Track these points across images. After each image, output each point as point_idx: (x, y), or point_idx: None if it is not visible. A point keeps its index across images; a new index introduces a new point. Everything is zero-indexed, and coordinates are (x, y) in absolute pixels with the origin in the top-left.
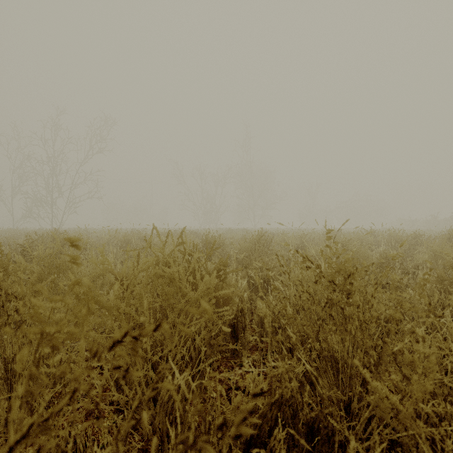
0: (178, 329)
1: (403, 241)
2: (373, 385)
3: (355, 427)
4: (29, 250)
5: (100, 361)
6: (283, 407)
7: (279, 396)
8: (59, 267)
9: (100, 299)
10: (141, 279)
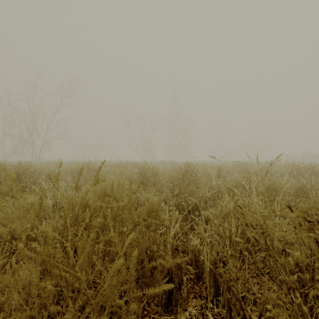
0: None
1: (301, 171)
2: None
3: None
4: None
5: None
6: None
7: None
8: None
9: None
10: None
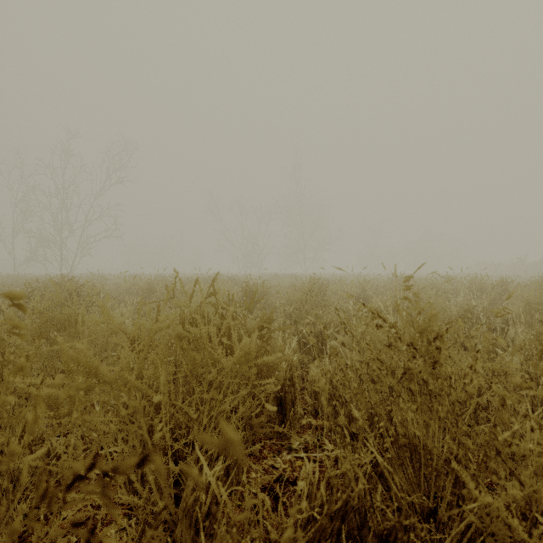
0: (208, 407)
1: (486, 289)
2: (481, 500)
3: (443, 539)
4: (21, 301)
5: (51, 508)
6: (348, 517)
7: (342, 503)
8: (59, 323)
9: (101, 371)
10: (158, 341)
